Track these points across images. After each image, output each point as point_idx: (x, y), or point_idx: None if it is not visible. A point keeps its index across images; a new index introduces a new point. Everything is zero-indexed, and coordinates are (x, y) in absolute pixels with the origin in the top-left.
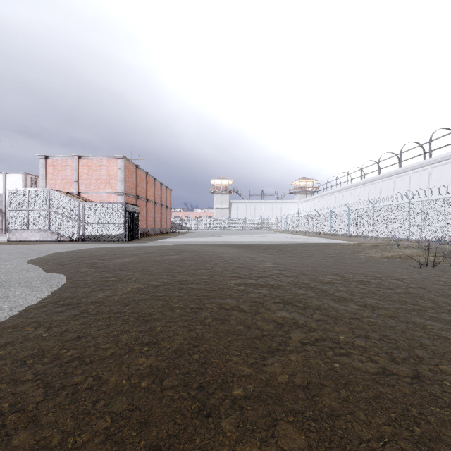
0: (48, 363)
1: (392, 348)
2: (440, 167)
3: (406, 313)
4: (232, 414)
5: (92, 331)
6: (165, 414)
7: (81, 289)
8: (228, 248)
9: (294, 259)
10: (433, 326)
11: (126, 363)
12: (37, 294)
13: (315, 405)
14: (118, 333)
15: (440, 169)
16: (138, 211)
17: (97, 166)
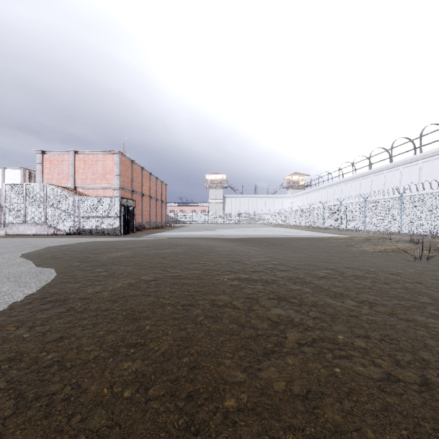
0: (25, 369)
1: (395, 350)
2: (430, 162)
3: (405, 310)
4: (223, 432)
5: (77, 331)
6: (148, 432)
7: (70, 284)
8: (222, 242)
9: (287, 253)
10: (435, 324)
11: (109, 368)
12: (25, 290)
13: (316, 420)
14: (103, 333)
15: (430, 164)
16: (133, 205)
17: (93, 161)
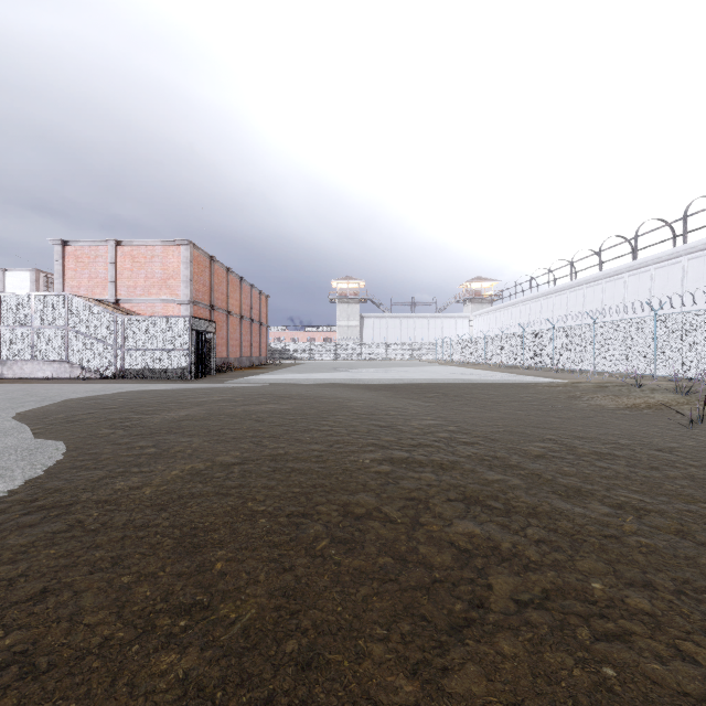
0: None
1: None
2: (701, 259)
3: (704, 524)
4: None
5: (78, 576)
6: None
7: (87, 472)
8: (359, 391)
9: (470, 411)
10: None
11: (129, 670)
12: (0, 483)
13: None
14: (130, 581)
15: (701, 262)
16: (213, 329)
17: (147, 257)
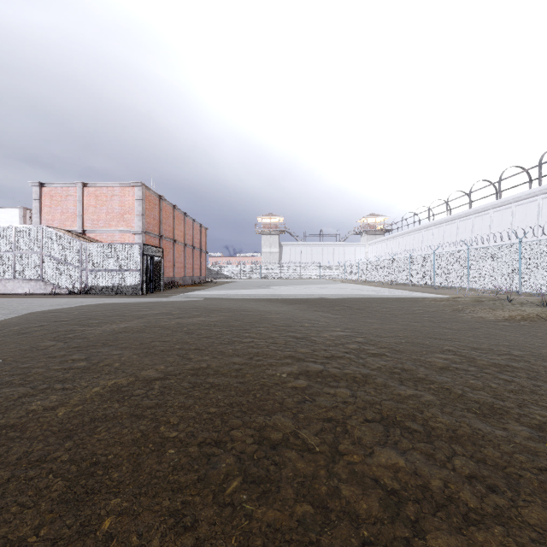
0: None
1: None
2: None
3: None
4: None
5: None
6: None
7: (10, 389)
8: (278, 304)
9: (373, 322)
10: None
11: None
12: None
13: None
14: None
15: None
16: (161, 254)
17: (108, 196)
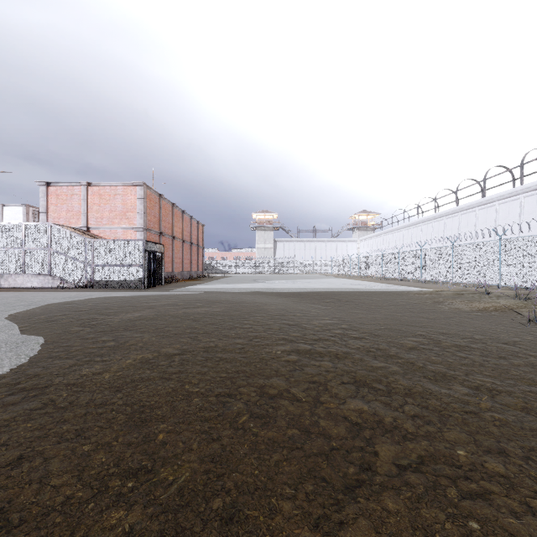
0: None
1: None
2: (534, 196)
3: None
4: None
5: (48, 445)
6: None
7: (60, 361)
8: (273, 297)
9: (358, 313)
10: None
11: (85, 524)
12: None
13: None
14: (90, 449)
15: (534, 199)
16: (161, 250)
17: (111, 195)
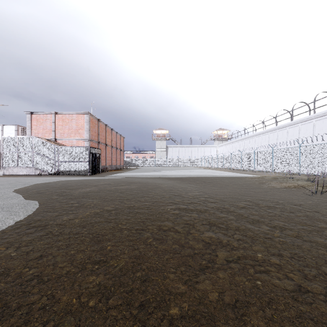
0: (11, 282)
1: (303, 266)
2: (321, 120)
3: (308, 234)
4: None
5: (53, 251)
6: None
7: (50, 213)
8: (166, 180)
9: (215, 189)
10: None
11: (78, 281)
12: (15, 217)
13: (244, 326)
14: (74, 252)
15: (321, 122)
16: (99, 152)
17: (69, 120)
